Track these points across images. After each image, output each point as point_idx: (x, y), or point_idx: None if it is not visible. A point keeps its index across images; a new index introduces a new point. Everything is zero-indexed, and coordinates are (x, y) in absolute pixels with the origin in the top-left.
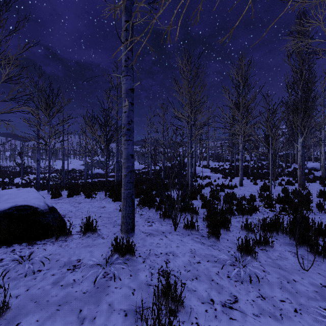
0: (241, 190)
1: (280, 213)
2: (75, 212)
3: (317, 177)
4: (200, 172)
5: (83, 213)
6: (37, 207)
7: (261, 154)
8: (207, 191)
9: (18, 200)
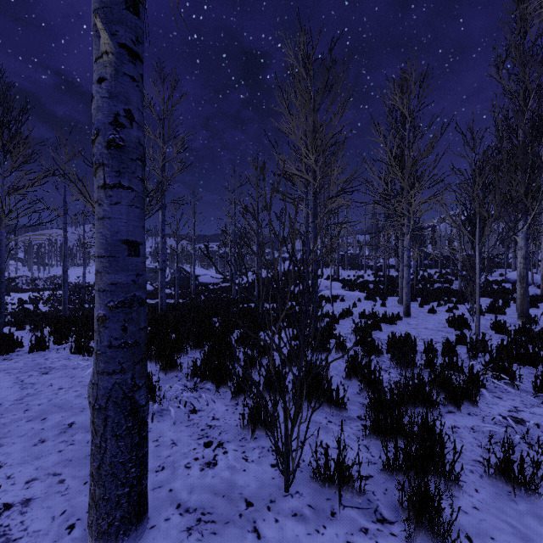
0: (411, 325)
1: (538, 395)
2: (5, 410)
3: (536, 297)
4: (324, 288)
5: (28, 413)
6: None
7: (424, 257)
8: (346, 330)
9: None
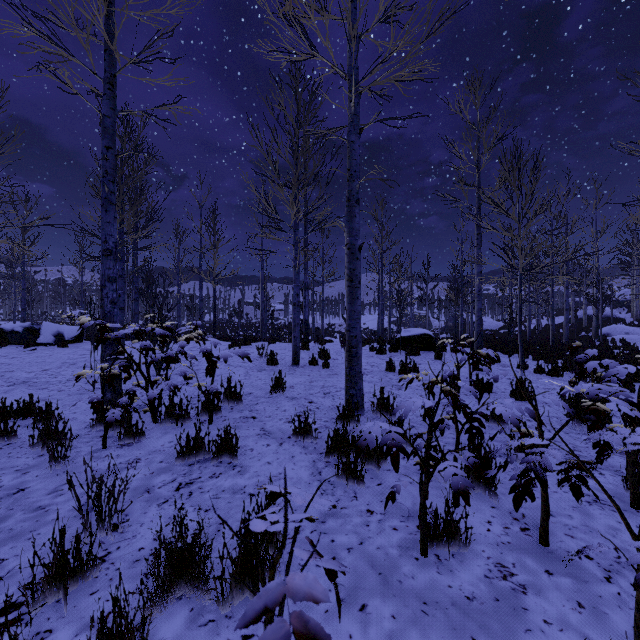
0: None
1: None
2: None
3: None
4: (622, 334)
5: None
6: (431, 335)
7: None
8: None
9: (422, 331)
